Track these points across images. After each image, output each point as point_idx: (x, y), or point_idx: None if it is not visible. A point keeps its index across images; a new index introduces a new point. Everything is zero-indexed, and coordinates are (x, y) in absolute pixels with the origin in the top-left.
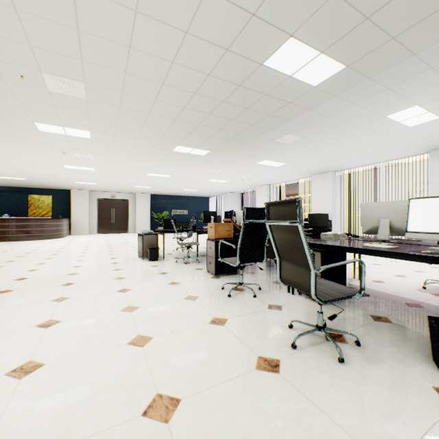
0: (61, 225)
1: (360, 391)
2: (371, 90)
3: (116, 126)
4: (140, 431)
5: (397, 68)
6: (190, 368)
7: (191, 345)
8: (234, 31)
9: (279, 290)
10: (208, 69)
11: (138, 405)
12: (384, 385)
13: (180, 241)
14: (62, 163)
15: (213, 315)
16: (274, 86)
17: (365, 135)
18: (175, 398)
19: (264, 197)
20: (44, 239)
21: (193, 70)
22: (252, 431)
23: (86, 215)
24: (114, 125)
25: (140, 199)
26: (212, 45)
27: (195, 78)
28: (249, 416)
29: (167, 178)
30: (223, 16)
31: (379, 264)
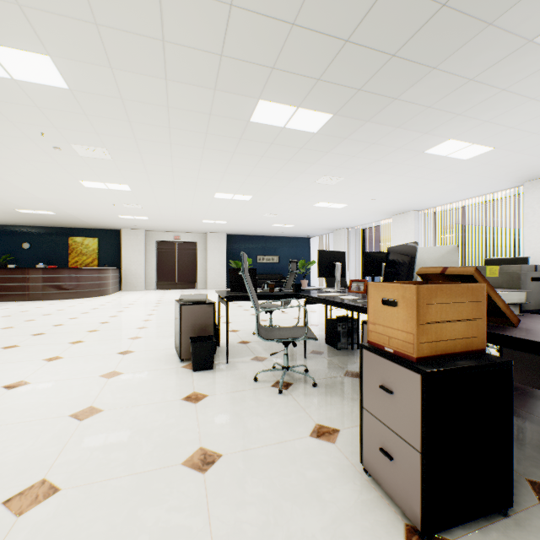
0: (103, 278)
1: None
2: None
3: (93, 15)
4: None
5: None
6: None
7: None
8: None
9: None
10: None
11: None
12: None
13: (265, 312)
14: (74, 176)
15: None
16: None
17: None
18: None
19: (408, 233)
20: (78, 297)
21: None
22: None
23: (140, 263)
24: (83, 8)
25: (212, 241)
26: None
27: None
28: None
29: (246, 201)
30: None
31: None
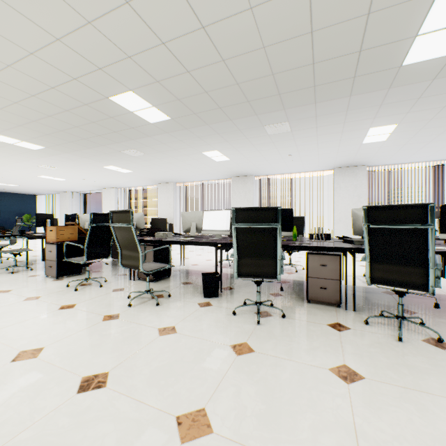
0: None
1: (164, 313)
2: (190, 136)
3: None
4: (15, 367)
5: (201, 129)
6: (47, 334)
7: (44, 324)
8: (83, 71)
9: (123, 279)
10: (53, 84)
11: (5, 360)
12: (176, 308)
13: None
14: None
15: (62, 304)
16: (119, 114)
17: (192, 161)
18: (39, 348)
19: (112, 200)
20: None
21: (35, 79)
22: (100, 342)
23: None
24: None
25: None
26: (59, 71)
27: (36, 85)
28: (98, 338)
29: None
30: (73, 59)
31: (201, 254)
